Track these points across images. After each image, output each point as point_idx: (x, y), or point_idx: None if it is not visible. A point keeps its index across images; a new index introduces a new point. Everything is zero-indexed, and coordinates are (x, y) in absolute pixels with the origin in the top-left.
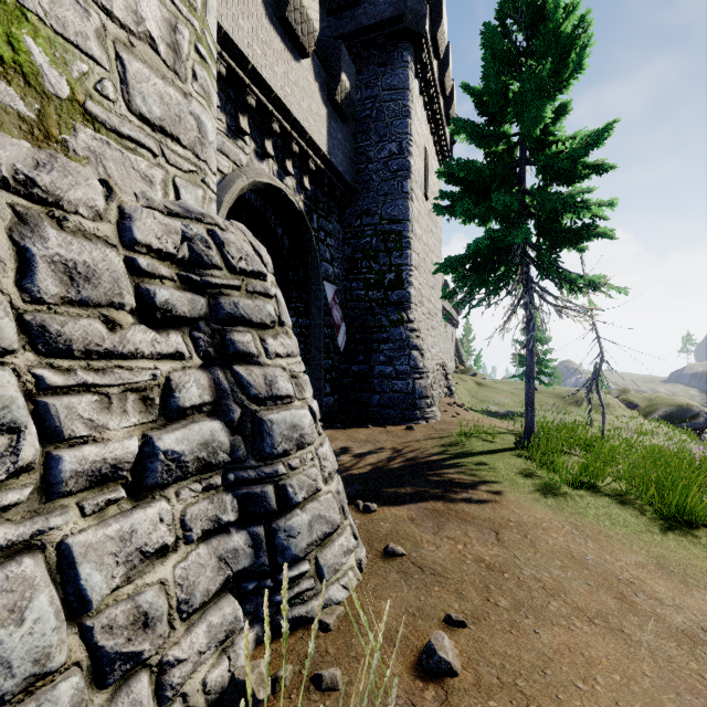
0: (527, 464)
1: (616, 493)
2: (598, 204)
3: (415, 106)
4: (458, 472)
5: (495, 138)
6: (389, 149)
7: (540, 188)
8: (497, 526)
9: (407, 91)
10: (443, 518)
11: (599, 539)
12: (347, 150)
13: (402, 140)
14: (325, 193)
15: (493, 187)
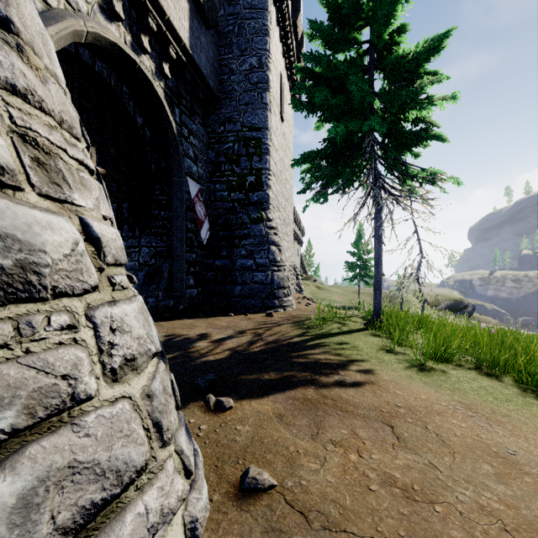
0: (386, 341)
1: (472, 364)
2: (441, 100)
3: (273, 30)
4: (323, 352)
5: (348, 43)
6: (250, 63)
7: (388, 89)
8: (387, 416)
9: (266, 11)
10: (319, 411)
11: (500, 421)
12: (210, 57)
13: (262, 56)
14: (188, 93)
15: (347, 83)
